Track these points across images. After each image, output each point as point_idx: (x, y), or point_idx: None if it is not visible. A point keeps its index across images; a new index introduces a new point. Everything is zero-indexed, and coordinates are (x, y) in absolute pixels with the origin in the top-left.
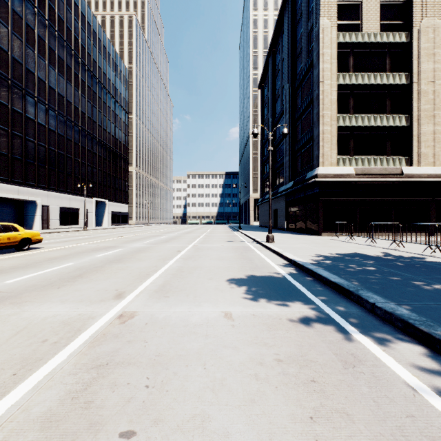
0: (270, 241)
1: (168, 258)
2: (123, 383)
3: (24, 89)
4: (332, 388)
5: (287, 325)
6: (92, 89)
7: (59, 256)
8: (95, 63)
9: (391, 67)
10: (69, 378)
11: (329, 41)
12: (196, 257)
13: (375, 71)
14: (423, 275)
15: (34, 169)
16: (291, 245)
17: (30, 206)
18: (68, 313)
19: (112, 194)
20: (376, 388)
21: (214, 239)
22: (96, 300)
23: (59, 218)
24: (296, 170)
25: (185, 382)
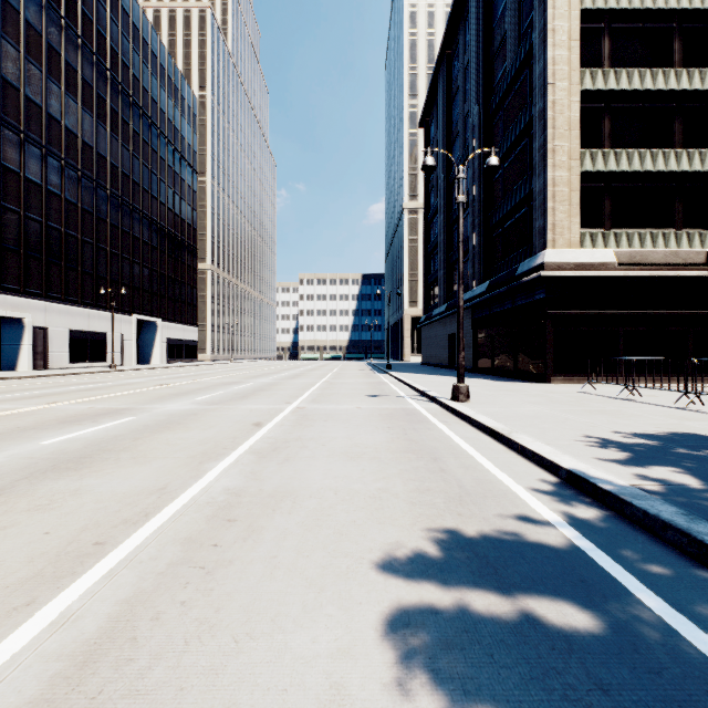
0: (461, 398)
1: (218, 452)
2: None
3: None
4: None
5: None
6: (132, 125)
7: None
8: (137, 82)
9: (684, 58)
10: None
11: (565, 5)
12: (291, 446)
13: (652, 65)
14: None
15: (18, 261)
16: (513, 409)
17: (12, 328)
18: None
19: (169, 309)
20: None
21: (342, 391)
22: None
23: (68, 350)
24: (493, 262)
25: None
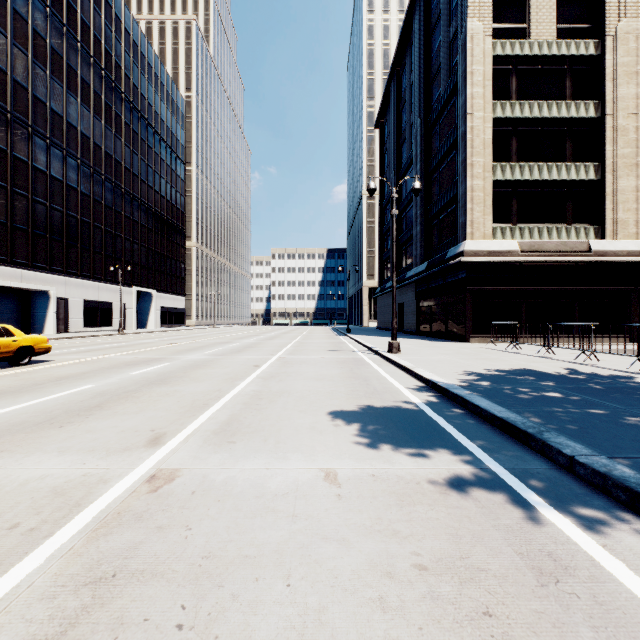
0: (394, 351)
1: (239, 378)
2: (137, 619)
3: (30, 127)
4: (525, 630)
5: (431, 495)
6: (132, 127)
7: (74, 374)
8: (136, 90)
9: (573, 93)
10: (38, 608)
11: (480, 54)
12: (281, 375)
13: (549, 98)
14: (639, 405)
15: (45, 244)
16: (426, 357)
17: (40, 299)
18: (66, 473)
19: (162, 282)
20: (607, 630)
21: (310, 347)
22: (116, 449)
23: (83, 317)
24: (432, 246)
25: (252, 616)
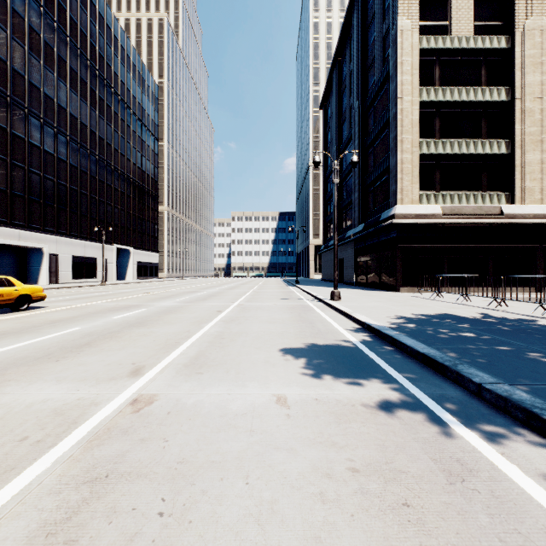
0: (335, 299)
1: (205, 321)
2: (126, 508)
3: (27, 109)
4: (435, 517)
5: (363, 415)
6: (113, 109)
7: (65, 318)
8: (116, 77)
9: (488, 80)
10: (48, 500)
11: (409, 47)
12: (240, 319)
13: (467, 84)
14: (539, 343)
15: (39, 208)
16: (363, 304)
17: (35, 255)
18: (64, 397)
19: (138, 240)
20: (500, 517)
21: (265, 296)
22: (104, 378)
23: (71, 270)
24: (368, 210)
25: (218, 506)
